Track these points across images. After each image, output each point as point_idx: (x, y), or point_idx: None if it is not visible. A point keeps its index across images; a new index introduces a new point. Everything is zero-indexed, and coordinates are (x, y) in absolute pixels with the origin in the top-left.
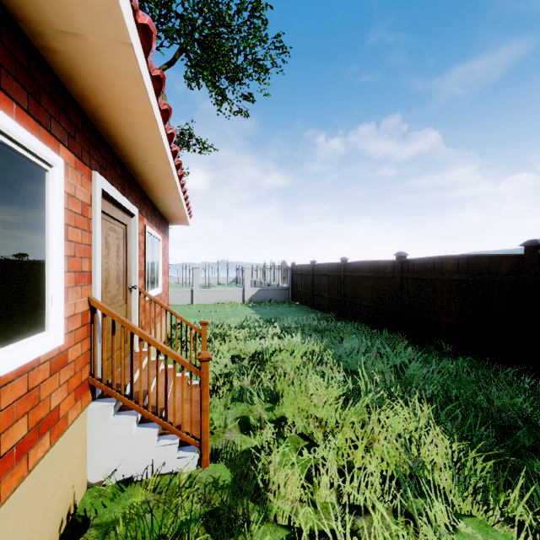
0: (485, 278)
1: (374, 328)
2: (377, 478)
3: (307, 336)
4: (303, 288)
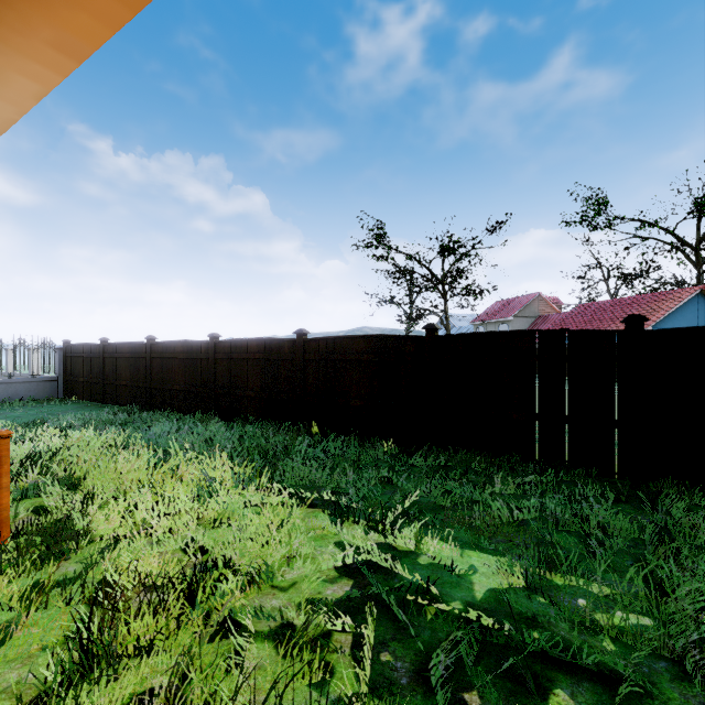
0: (276, 357)
1: (187, 413)
2: (183, 493)
3: (106, 426)
4: (86, 376)
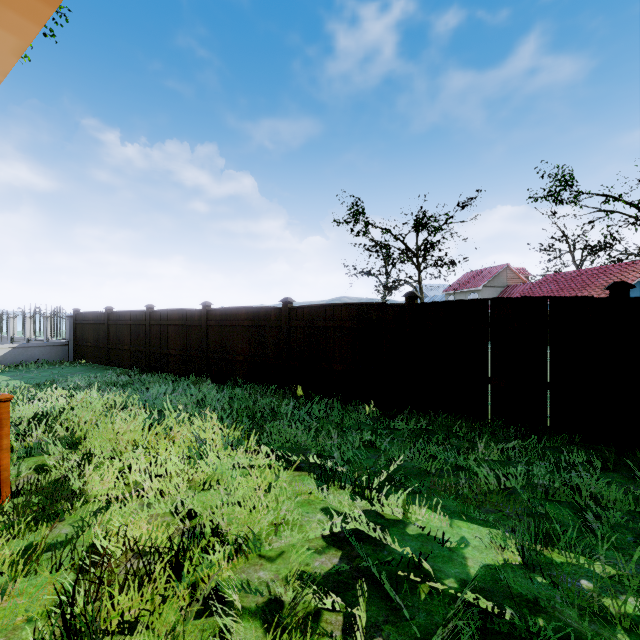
0: (263, 324)
1: (182, 376)
2: (175, 454)
3: (107, 388)
4: (93, 341)
